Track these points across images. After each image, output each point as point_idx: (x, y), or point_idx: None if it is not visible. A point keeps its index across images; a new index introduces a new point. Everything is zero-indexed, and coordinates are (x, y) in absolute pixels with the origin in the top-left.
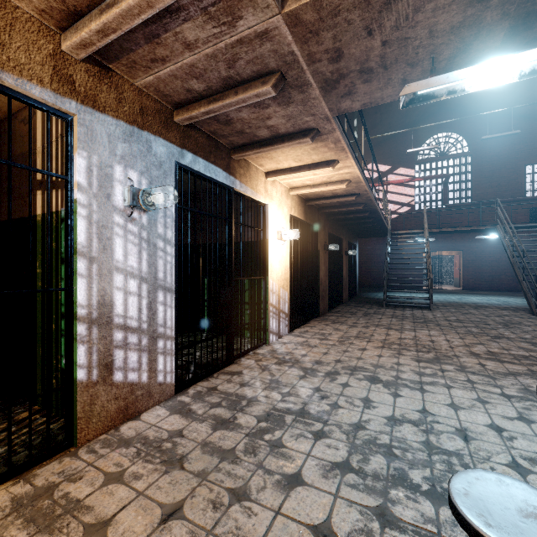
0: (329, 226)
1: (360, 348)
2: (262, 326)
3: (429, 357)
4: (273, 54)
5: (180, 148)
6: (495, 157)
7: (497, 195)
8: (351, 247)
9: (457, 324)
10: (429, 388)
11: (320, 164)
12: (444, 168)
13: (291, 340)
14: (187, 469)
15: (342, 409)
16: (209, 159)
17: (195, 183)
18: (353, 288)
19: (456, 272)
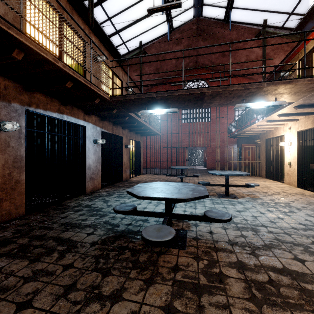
0: None
1: None
2: None
3: None
4: (311, 97)
5: None
6: None
7: None
8: None
9: None
10: (301, 226)
11: None
12: None
13: None
14: (312, 201)
15: (313, 213)
16: None
17: None
18: None
19: None
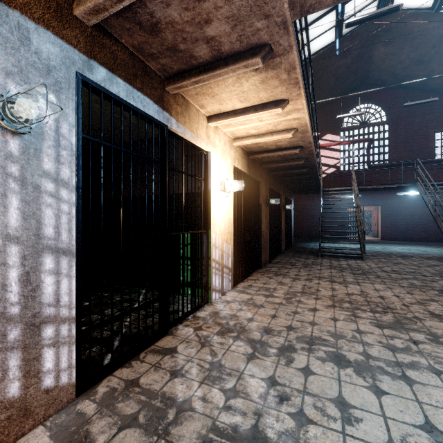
0: (269, 181)
1: (310, 308)
2: (203, 284)
3: (389, 321)
4: None
5: (86, 56)
6: (409, 125)
7: (410, 158)
8: (287, 202)
9: (396, 275)
10: (413, 374)
11: (267, 105)
12: (365, 134)
13: (235, 297)
14: None
15: (313, 427)
16: (133, 83)
17: (111, 110)
18: (289, 239)
19: (374, 224)
